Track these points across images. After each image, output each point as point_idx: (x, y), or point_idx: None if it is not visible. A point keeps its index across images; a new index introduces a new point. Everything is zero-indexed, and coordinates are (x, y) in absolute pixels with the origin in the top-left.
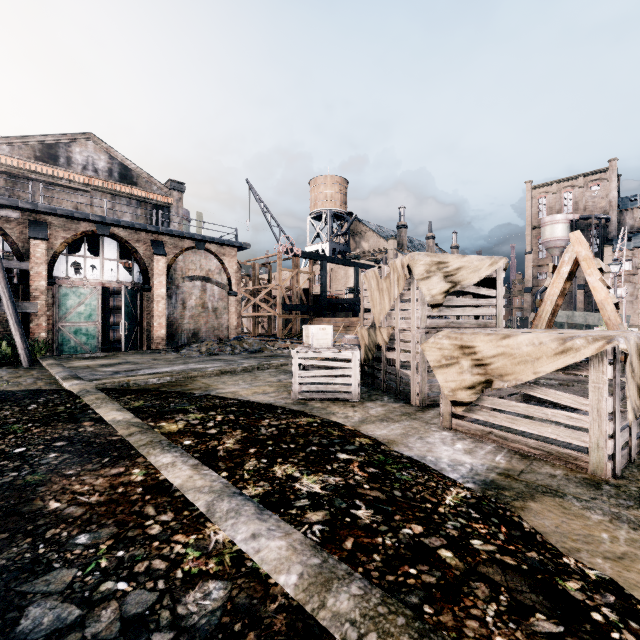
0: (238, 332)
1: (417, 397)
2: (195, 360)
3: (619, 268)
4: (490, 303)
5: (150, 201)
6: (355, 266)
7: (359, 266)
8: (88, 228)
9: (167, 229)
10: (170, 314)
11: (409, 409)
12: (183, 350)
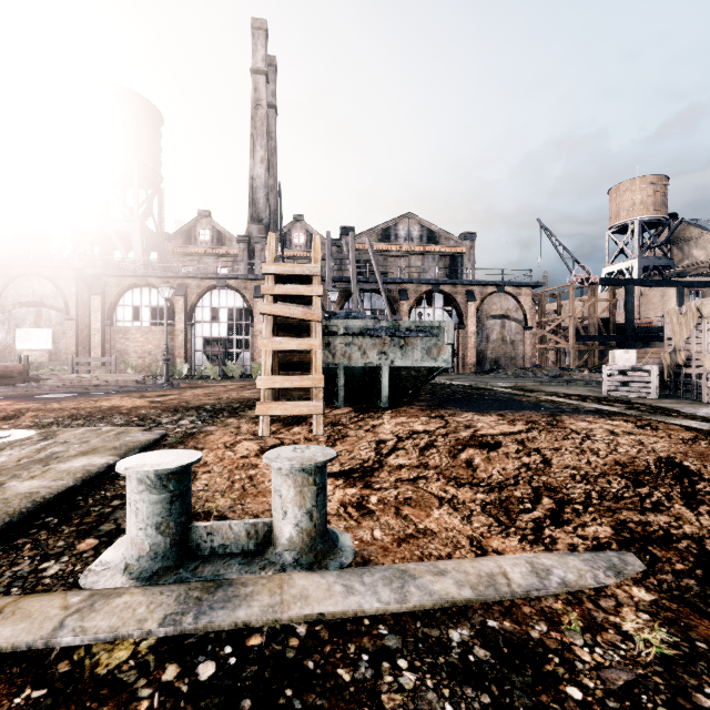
0: (532, 362)
1: (707, 396)
2: (509, 379)
3: None
4: None
5: (448, 254)
6: (677, 286)
7: (684, 285)
8: (427, 289)
9: (477, 281)
10: (477, 346)
11: (697, 403)
12: (492, 373)
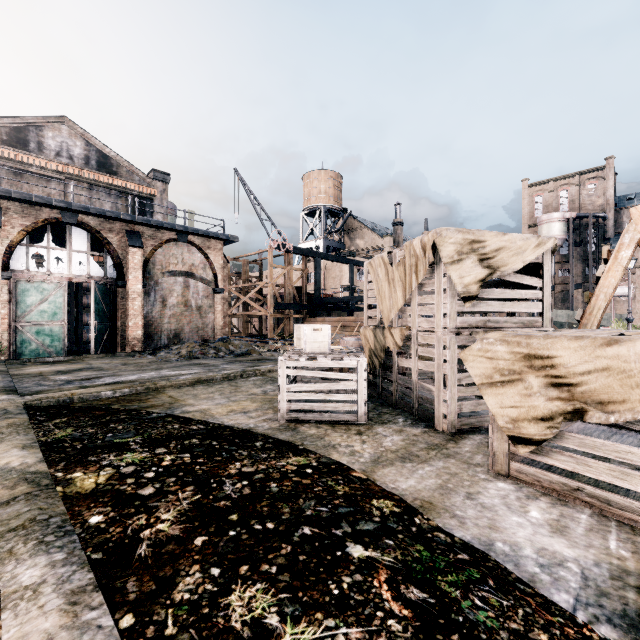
0: (225, 332)
1: (444, 420)
2: (171, 365)
3: (634, 264)
4: (535, 296)
5: (131, 192)
6: (350, 263)
7: (354, 263)
8: (51, 215)
9: (144, 218)
10: (148, 313)
11: (435, 438)
12: (161, 353)
